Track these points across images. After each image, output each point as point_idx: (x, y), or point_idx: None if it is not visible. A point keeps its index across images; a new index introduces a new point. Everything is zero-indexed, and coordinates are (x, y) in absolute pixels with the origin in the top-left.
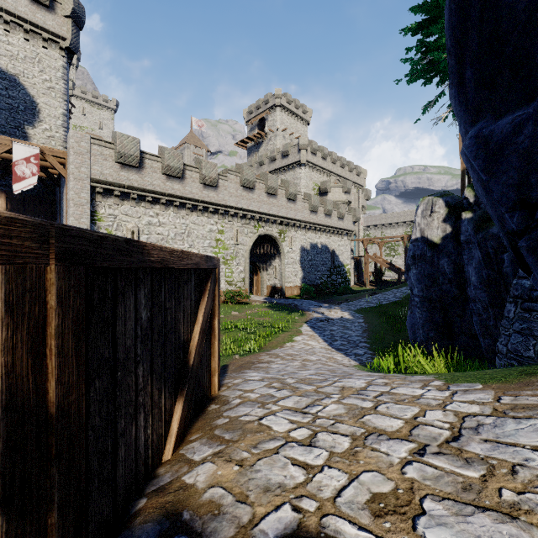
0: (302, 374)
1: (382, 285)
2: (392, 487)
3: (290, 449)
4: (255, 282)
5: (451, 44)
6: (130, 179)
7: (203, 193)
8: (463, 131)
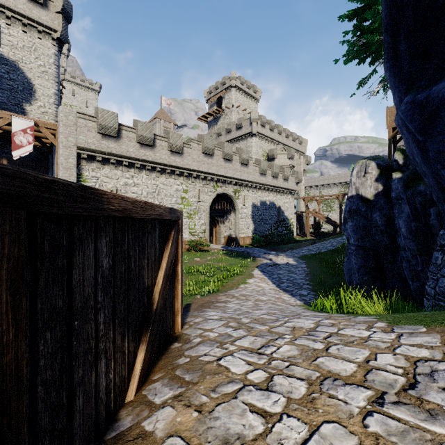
0: (255, 314)
1: (320, 236)
2: (357, 444)
3: (248, 393)
4: (214, 233)
5: (387, 22)
6: (110, 147)
7: (171, 159)
8: (397, 99)
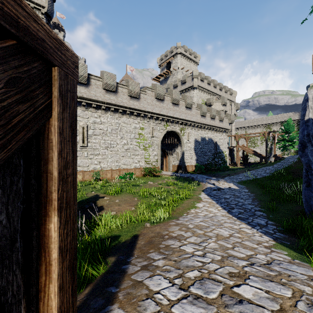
0: None
1: (248, 165)
2: None
3: None
4: (164, 163)
5: None
6: (81, 92)
7: (130, 102)
8: None
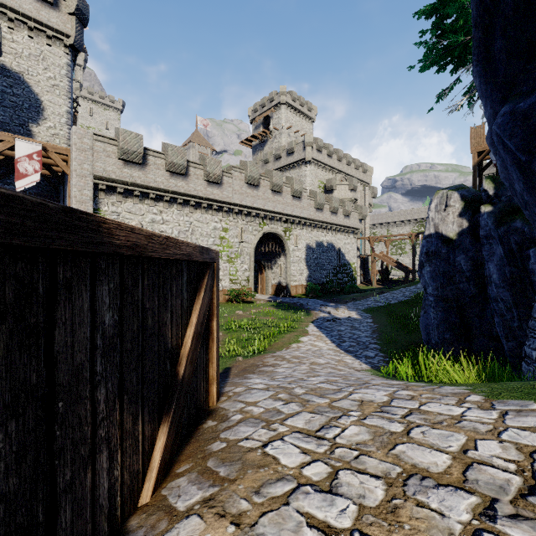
0: (311, 382)
1: (388, 284)
2: None
3: (304, 497)
4: (259, 281)
5: (478, 13)
6: (133, 176)
7: (207, 190)
8: (490, 112)
